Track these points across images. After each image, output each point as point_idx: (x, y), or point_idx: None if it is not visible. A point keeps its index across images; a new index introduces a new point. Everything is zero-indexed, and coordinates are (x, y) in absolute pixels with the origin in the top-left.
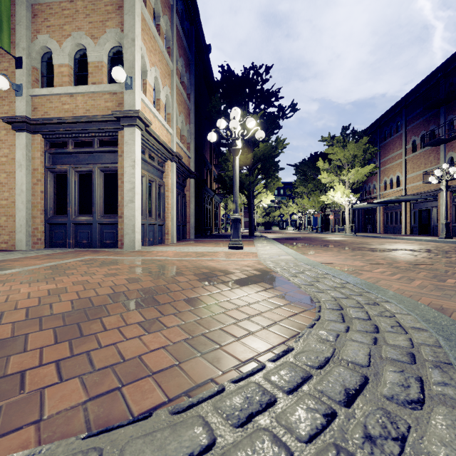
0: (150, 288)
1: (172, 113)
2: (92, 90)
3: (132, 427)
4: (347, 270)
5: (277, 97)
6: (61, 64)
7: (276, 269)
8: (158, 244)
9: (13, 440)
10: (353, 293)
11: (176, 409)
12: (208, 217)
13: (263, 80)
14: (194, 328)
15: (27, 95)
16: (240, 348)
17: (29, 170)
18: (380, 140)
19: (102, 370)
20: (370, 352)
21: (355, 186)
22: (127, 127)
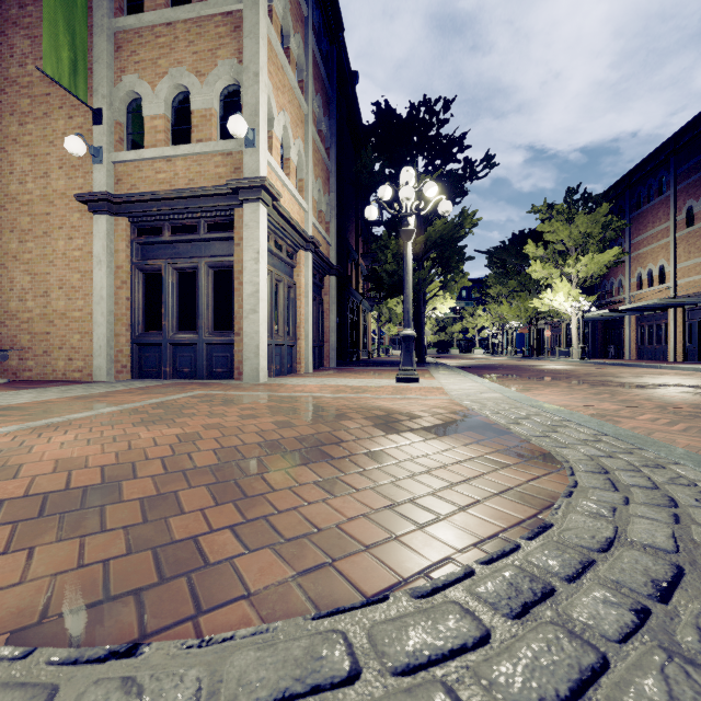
0: (310, 436)
1: (306, 179)
2: (197, 150)
3: (370, 610)
4: (593, 416)
5: (462, 147)
6: (154, 115)
7: (484, 413)
8: (287, 374)
9: (222, 617)
10: (617, 449)
11: (418, 592)
12: (353, 334)
13: (440, 121)
14: (393, 493)
15: (108, 161)
16: (471, 520)
17: (111, 268)
18: (630, 208)
19: (291, 541)
20: (674, 533)
21: (589, 283)
22: (247, 203)
